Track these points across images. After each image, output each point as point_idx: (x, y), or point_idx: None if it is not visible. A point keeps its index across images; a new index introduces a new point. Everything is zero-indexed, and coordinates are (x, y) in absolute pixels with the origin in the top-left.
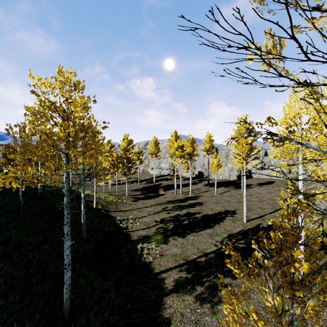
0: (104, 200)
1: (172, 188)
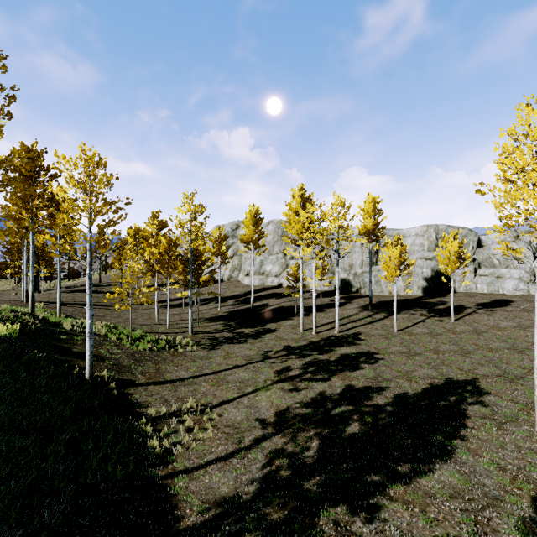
0: (129, 350)
1: (292, 314)
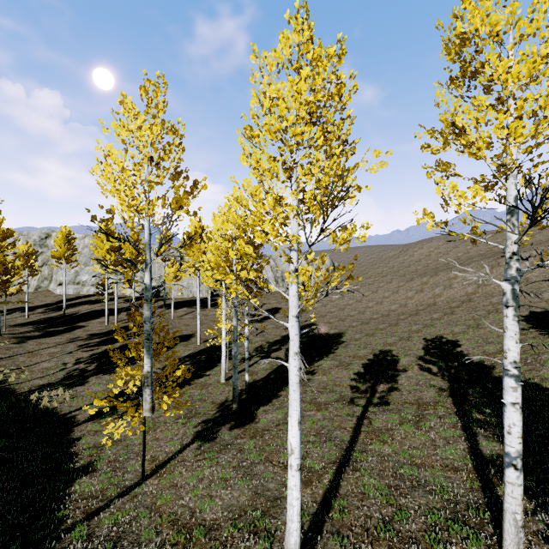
0: None
1: (102, 315)
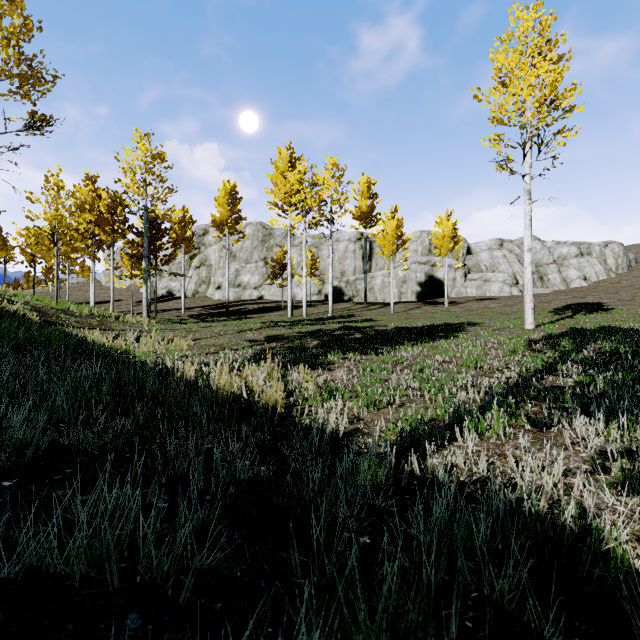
0: (55, 307)
1: (278, 309)
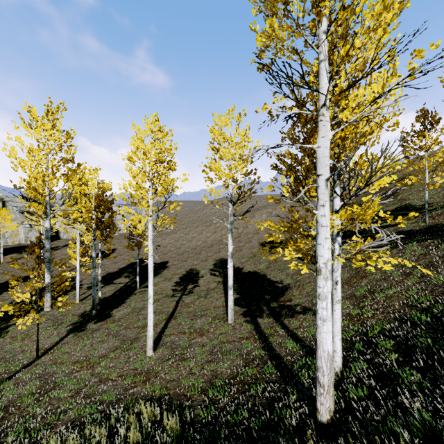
0: None
1: None
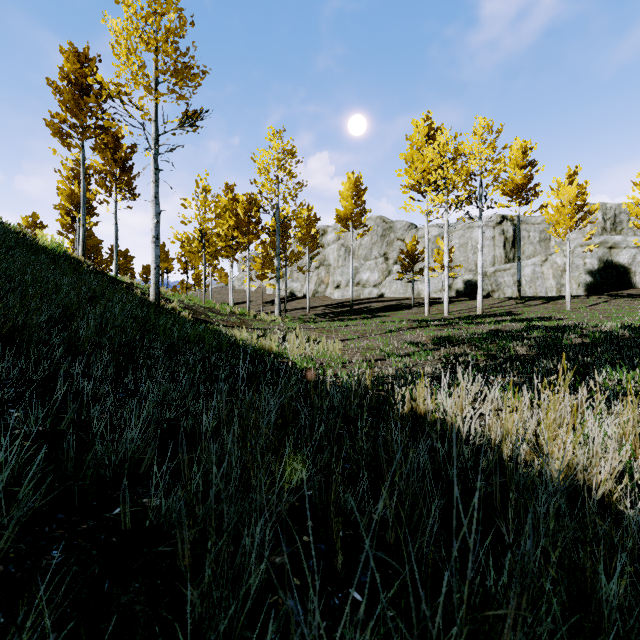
0: (203, 305)
1: (408, 307)
